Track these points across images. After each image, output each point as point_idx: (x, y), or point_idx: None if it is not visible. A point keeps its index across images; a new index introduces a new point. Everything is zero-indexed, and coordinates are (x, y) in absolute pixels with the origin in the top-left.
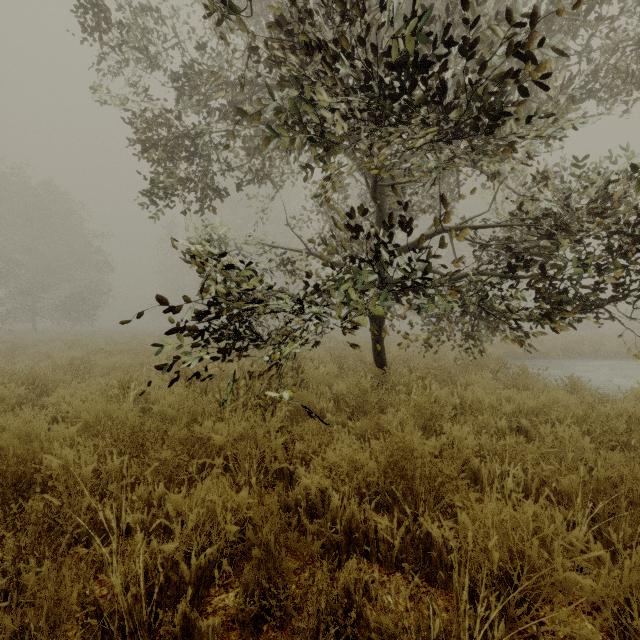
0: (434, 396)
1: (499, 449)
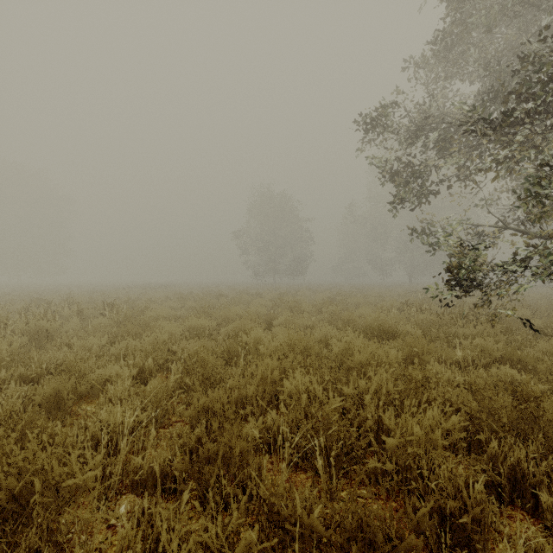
0: None
1: None
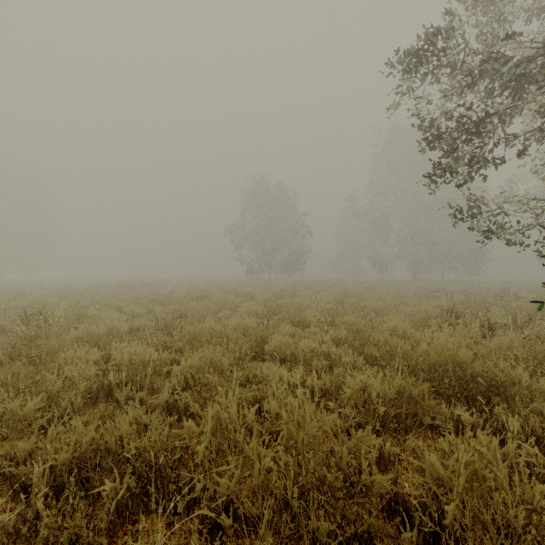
0: None
1: None
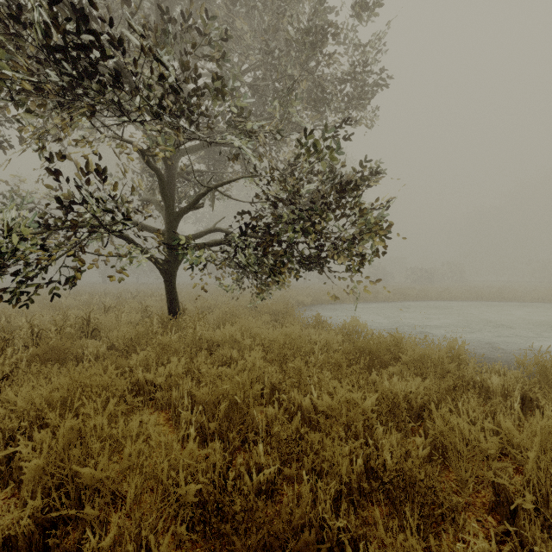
0: (198, 336)
1: (198, 374)
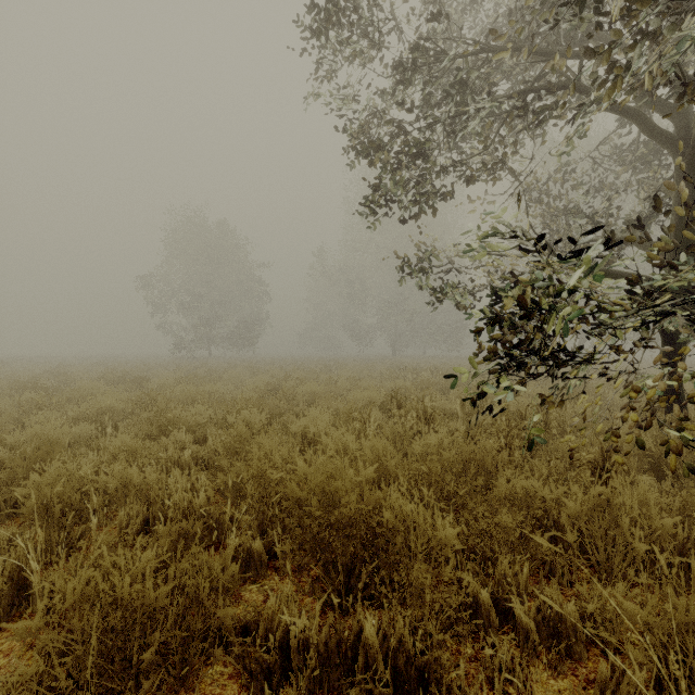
0: None
1: None
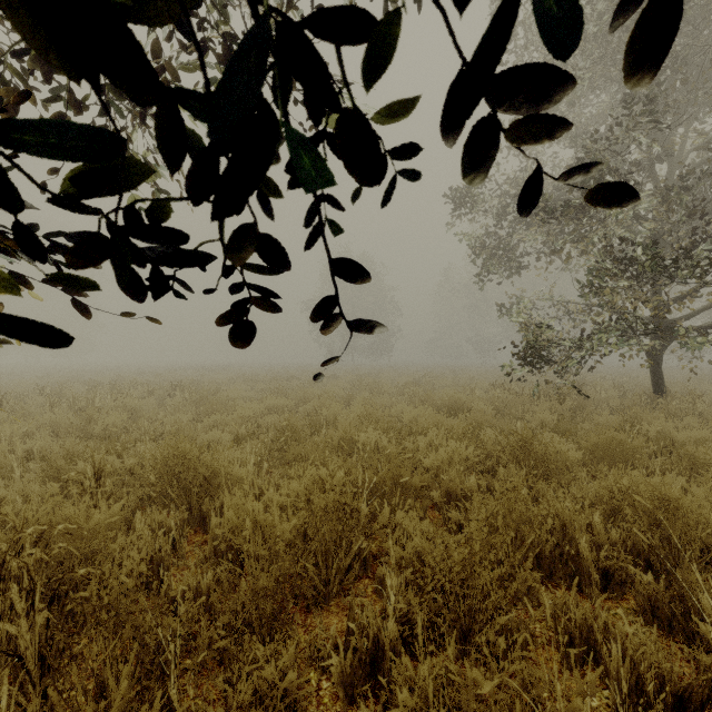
0: (698, 411)
1: None
